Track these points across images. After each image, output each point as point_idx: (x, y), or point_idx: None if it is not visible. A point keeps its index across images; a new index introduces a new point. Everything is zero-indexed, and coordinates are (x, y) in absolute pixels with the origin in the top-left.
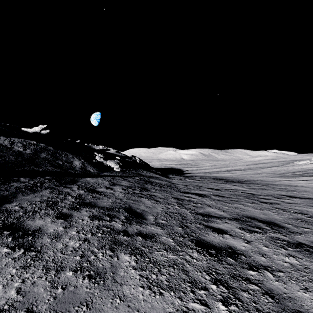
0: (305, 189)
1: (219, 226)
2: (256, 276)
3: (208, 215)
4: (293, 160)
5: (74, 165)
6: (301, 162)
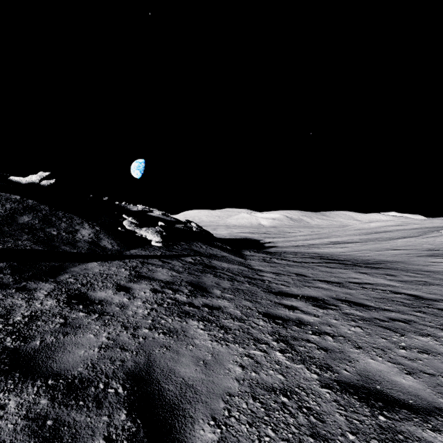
0: None
1: None
2: None
3: (381, 399)
4: (431, 226)
5: (78, 236)
6: None
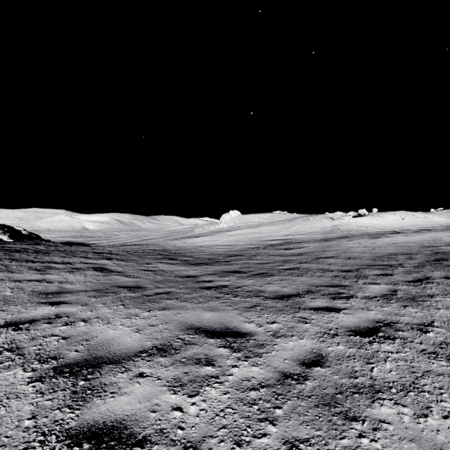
0: (172, 244)
1: (109, 252)
2: (114, 254)
3: (105, 251)
4: None
5: None
6: (197, 230)
